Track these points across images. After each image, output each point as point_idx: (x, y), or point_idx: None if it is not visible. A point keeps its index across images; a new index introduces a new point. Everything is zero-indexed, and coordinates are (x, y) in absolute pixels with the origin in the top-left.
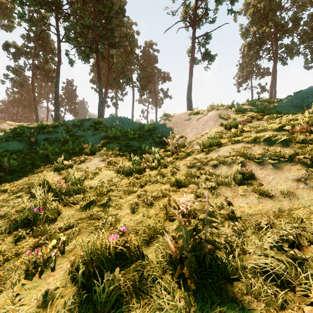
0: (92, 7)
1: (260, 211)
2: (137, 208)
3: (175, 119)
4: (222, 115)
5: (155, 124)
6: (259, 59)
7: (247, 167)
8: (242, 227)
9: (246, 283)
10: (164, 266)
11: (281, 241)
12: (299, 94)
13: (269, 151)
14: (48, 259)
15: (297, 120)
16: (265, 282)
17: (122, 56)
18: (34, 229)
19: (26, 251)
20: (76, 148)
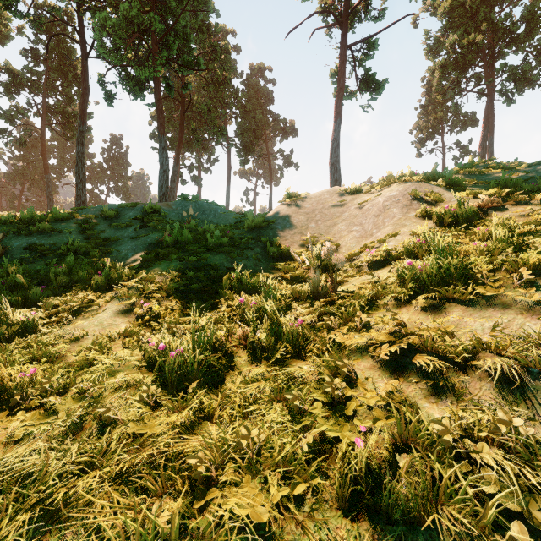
0: None
1: None
2: None
3: (311, 203)
4: (420, 194)
5: (269, 215)
6: (460, 95)
7: None
8: None
9: None
10: None
11: None
12: None
13: None
14: None
15: None
16: None
17: (208, 91)
18: None
19: None
20: (79, 273)
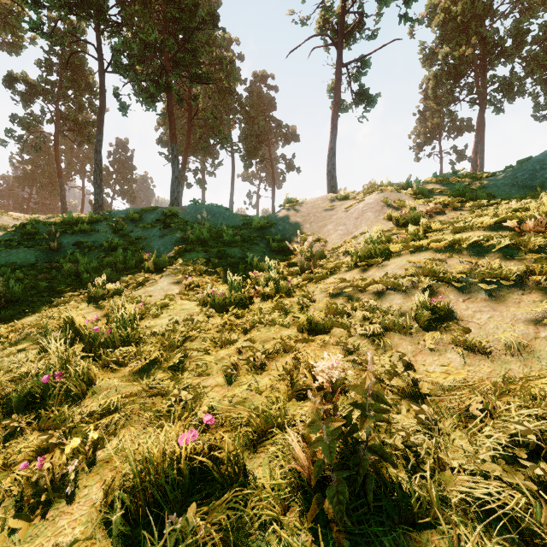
0: (160, 10)
1: (469, 381)
2: (237, 373)
3: (307, 208)
4: (390, 201)
5: (271, 218)
6: (454, 103)
7: (440, 296)
8: (435, 413)
9: (449, 535)
10: (285, 496)
11: (513, 444)
12: (527, 163)
13: (479, 268)
14: (63, 478)
15: (527, 210)
16: (486, 533)
17: (213, 99)
18: (43, 415)
19: (23, 460)
20: (130, 261)
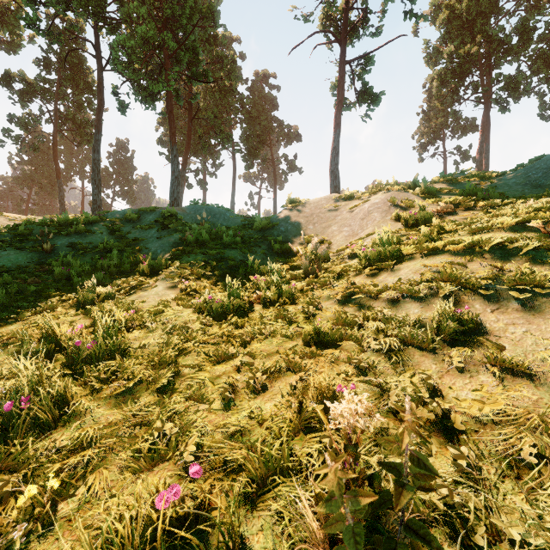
0: (159, 7)
1: (512, 413)
2: (234, 397)
3: (310, 208)
4: (397, 201)
5: (273, 219)
6: (458, 102)
7: (466, 306)
8: (476, 456)
9: None
10: None
11: None
12: (540, 161)
13: (505, 273)
14: (12, 543)
15: (549, 210)
16: None
17: (214, 98)
18: (1, 452)
19: None
20: (125, 264)
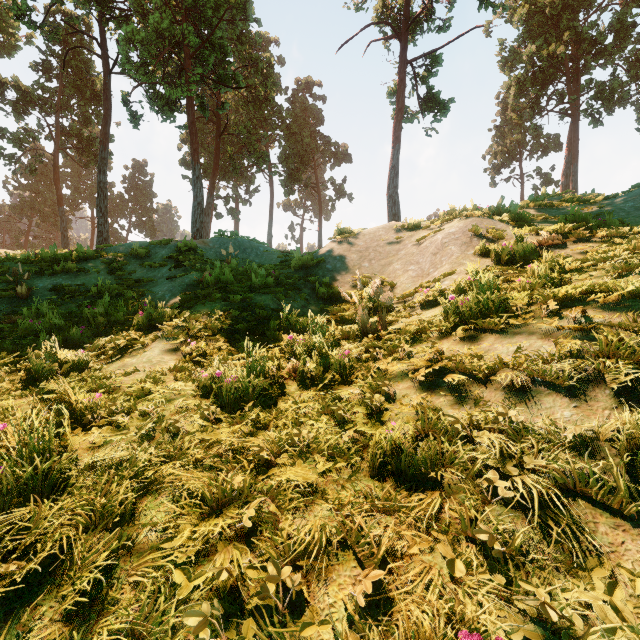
0: None
1: None
2: None
3: (365, 240)
4: (481, 231)
5: (318, 254)
6: (540, 115)
7: None
8: None
9: None
10: None
11: None
12: None
13: None
14: None
15: None
16: None
17: (248, 110)
18: None
19: None
20: (117, 314)
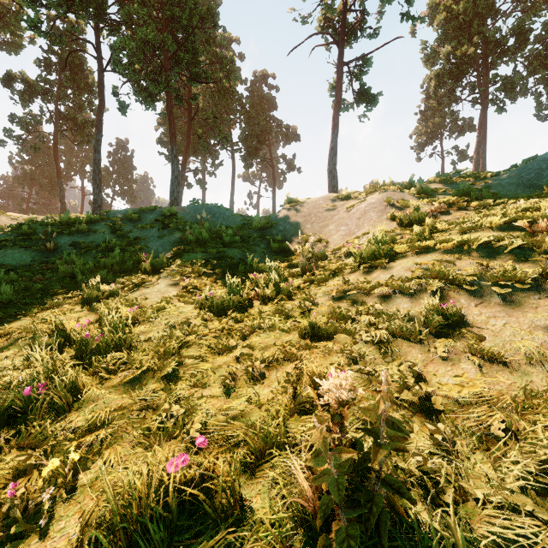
0: (159, 9)
1: (487, 395)
2: (234, 384)
3: (308, 208)
4: (393, 201)
5: (272, 218)
6: (456, 102)
7: (451, 300)
8: (452, 432)
9: None
10: (287, 533)
11: (543, 470)
12: (533, 162)
13: (490, 270)
14: (39, 506)
15: (537, 210)
16: None
17: (214, 98)
18: (23, 432)
19: None
20: (127, 262)
